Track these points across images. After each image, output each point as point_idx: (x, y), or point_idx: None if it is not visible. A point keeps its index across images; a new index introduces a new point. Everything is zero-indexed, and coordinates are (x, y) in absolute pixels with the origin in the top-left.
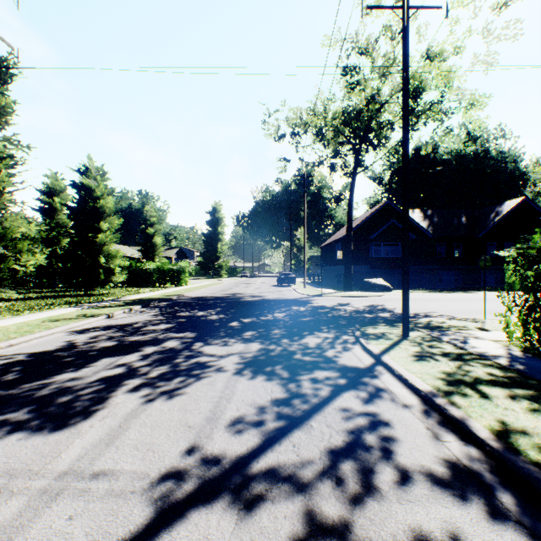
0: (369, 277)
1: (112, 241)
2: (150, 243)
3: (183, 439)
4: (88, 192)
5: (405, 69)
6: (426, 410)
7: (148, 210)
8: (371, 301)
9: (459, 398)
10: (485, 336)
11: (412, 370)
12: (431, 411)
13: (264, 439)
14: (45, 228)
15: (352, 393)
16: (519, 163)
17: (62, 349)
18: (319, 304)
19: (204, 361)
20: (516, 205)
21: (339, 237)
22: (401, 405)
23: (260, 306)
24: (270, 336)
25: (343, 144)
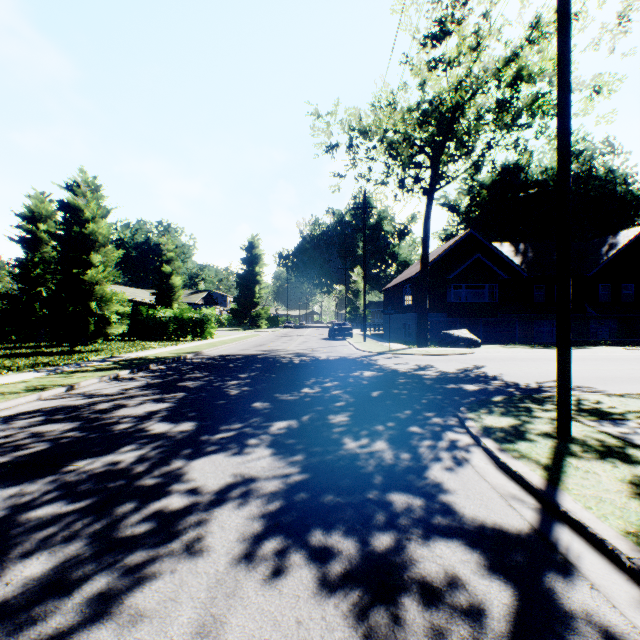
0: (447, 328)
1: (107, 279)
2: (166, 285)
3: None
4: (74, 213)
5: None
6: None
7: (164, 242)
8: (461, 361)
9: None
10: None
11: None
12: None
13: None
14: (26, 264)
15: None
16: (631, 185)
17: None
18: (390, 367)
19: (177, 508)
20: (637, 235)
21: (408, 277)
22: None
23: (306, 370)
24: (320, 432)
25: (415, 155)
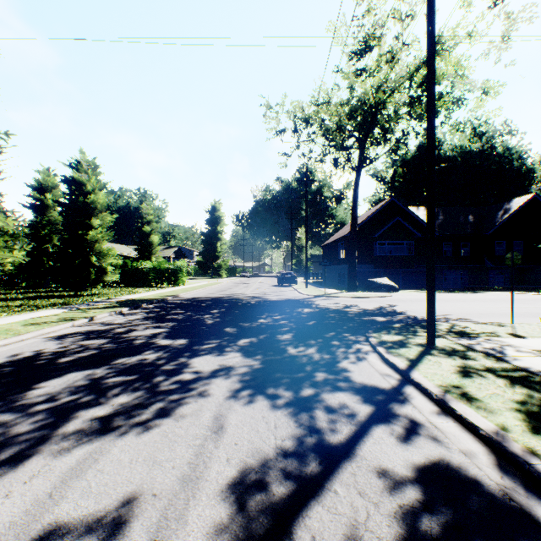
0: (373, 277)
1: (103, 238)
2: (146, 242)
3: (140, 525)
4: (78, 186)
5: (430, 31)
6: (495, 461)
7: (144, 207)
8: (379, 302)
9: (539, 443)
10: (524, 345)
11: (456, 394)
12: (502, 462)
13: (265, 522)
14: (36, 226)
15: (383, 430)
16: (525, 160)
17: (23, 361)
18: (324, 306)
19: (190, 378)
20: (526, 202)
21: (342, 236)
22: (456, 451)
23: (260, 307)
24: (272, 344)
25: (347, 139)
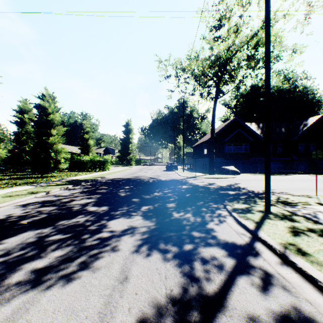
0: (224, 165)
1: (59, 142)
2: (86, 144)
3: None
4: (43, 110)
5: (267, 4)
6: None
7: (85, 123)
8: (229, 181)
9: None
10: None
11: (294, 250)
12: None
13: None
14: (18, 134)
15: (245, 280)
16: (315, 95)
17: None
18: (195, 183)
19: (107, 236)
20: (317, 120)
21: (205, 140)
22: (303, 301)
23: (155, 185)
24: (163, 210)
25: (208, 81)
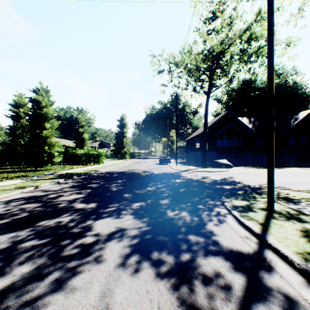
0: (216, 159)
1: (52, 135)
2: (81, 138)
3: None
4: (37, 103)
5: None
6: None
7: (79, 117)
8: (222, 175)
9: None
10: None
11: None
12: None
13: None
14: (13, 128)
15: None
16: (305, 90)
17: None
18: (189, 177)
19: (90, 242)
20: (308, 114)
21: (197, 134)
22: None
23: (148, 178)
24: (156, 208)
25: (201, 75)
